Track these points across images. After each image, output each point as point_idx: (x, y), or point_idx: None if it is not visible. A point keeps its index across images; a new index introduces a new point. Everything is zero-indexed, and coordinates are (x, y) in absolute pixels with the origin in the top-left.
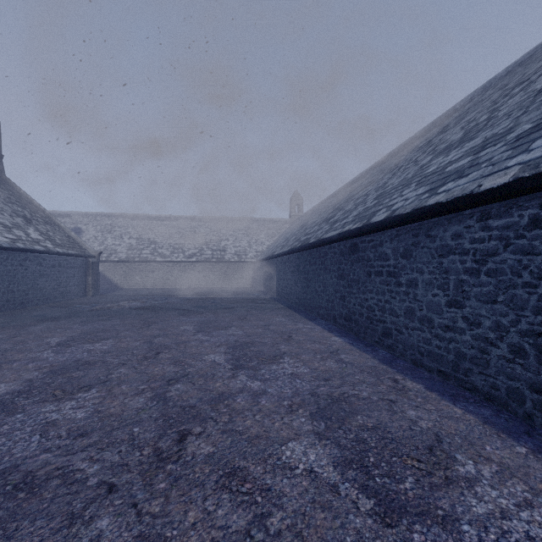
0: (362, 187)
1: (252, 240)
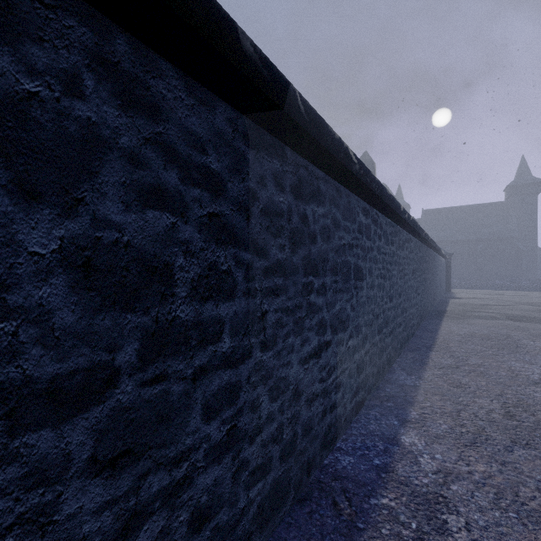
0: None
1: None
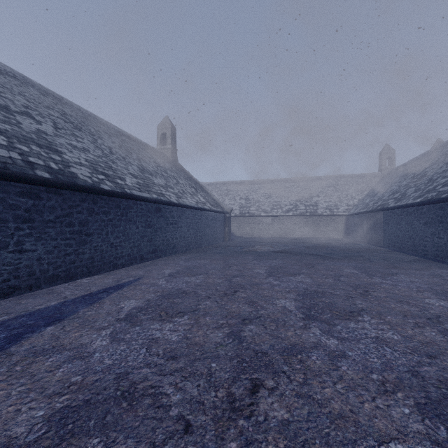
0: None
1: (342, 195)
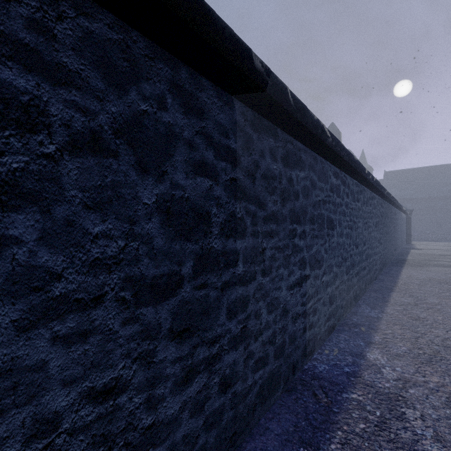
0: None
1: None
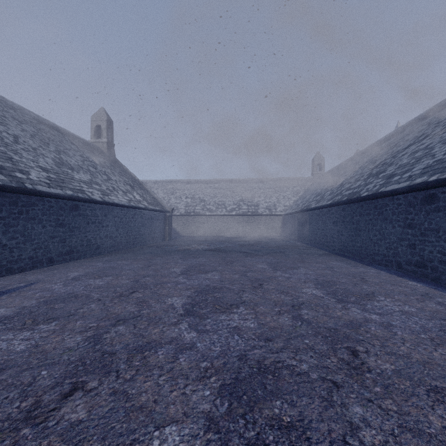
0: (408, 142)
1: (280, 196)
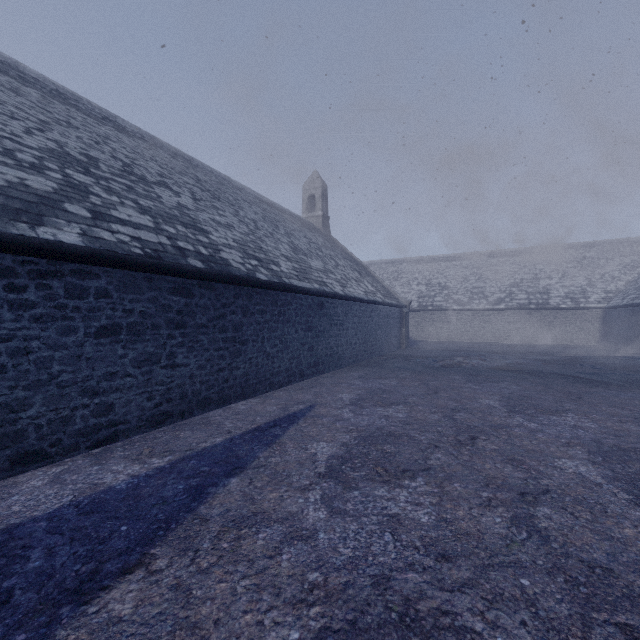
0: None
1: (594, 274)
